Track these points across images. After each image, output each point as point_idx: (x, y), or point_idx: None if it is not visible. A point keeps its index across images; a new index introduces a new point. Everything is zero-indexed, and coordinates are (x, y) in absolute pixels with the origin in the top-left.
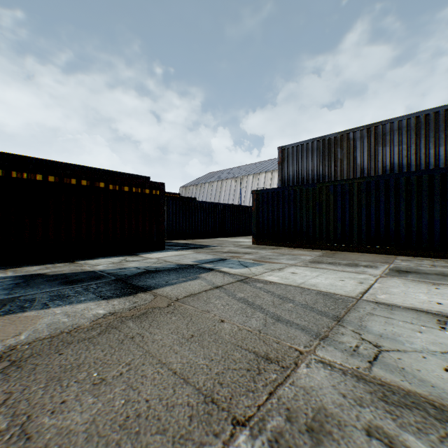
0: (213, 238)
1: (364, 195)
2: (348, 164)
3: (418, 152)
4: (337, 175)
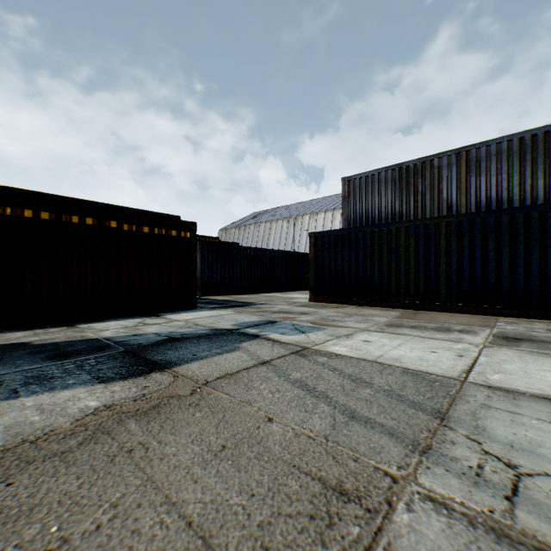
0: (260, 293)
1: (454, 238)
2: (431, 199)
3: (523, 184)
4: (418, 213)
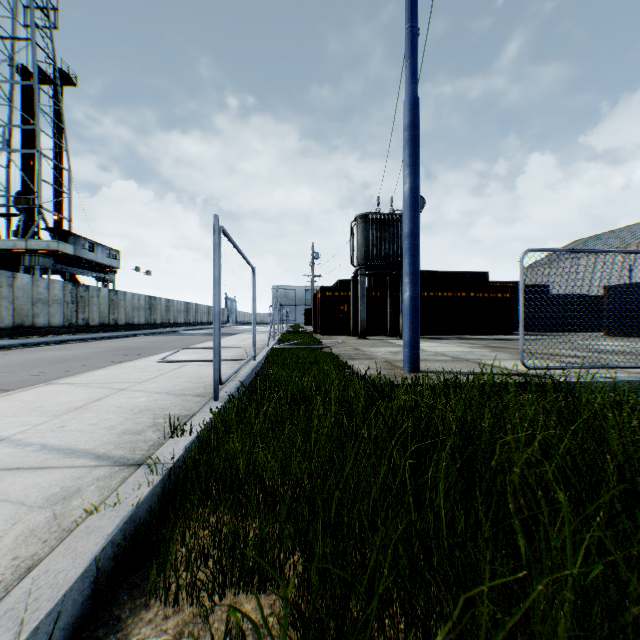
0: (564, 332)
1: None
2: None
3: None
4: None
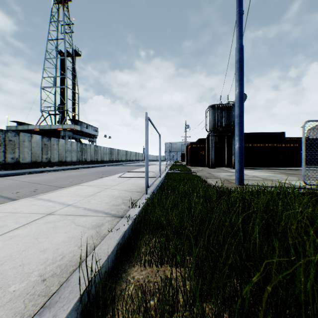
0: None
1: None
2: None
3: None
4: None
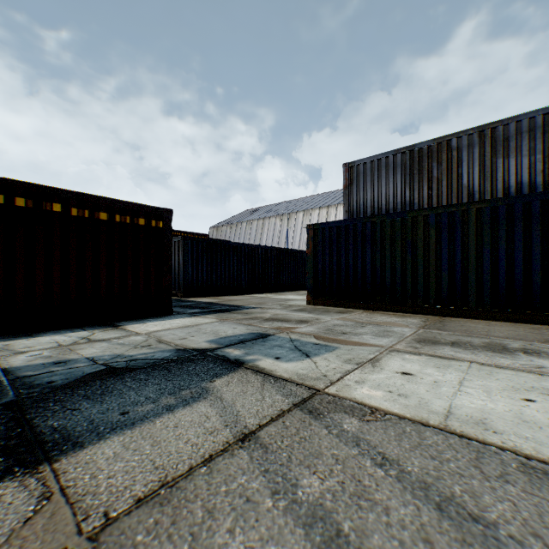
0: (251, 294)
1: (487, 229)
2: (449, 186)
3: None
4: (432, 202)
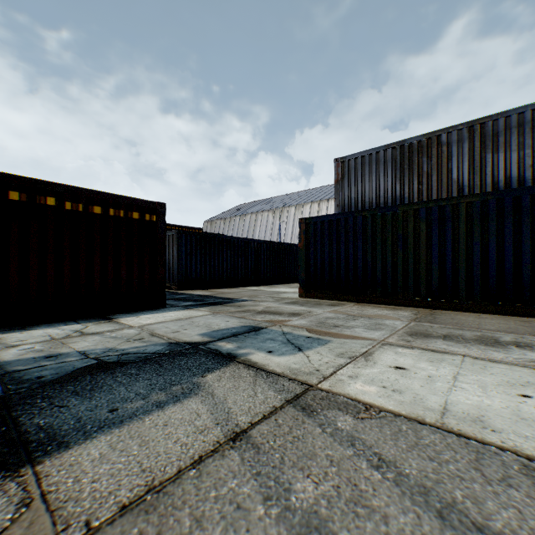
0: (244, 287)
1: (477, 222)
2: (439, 181)
3: None
4: (423, 196)
